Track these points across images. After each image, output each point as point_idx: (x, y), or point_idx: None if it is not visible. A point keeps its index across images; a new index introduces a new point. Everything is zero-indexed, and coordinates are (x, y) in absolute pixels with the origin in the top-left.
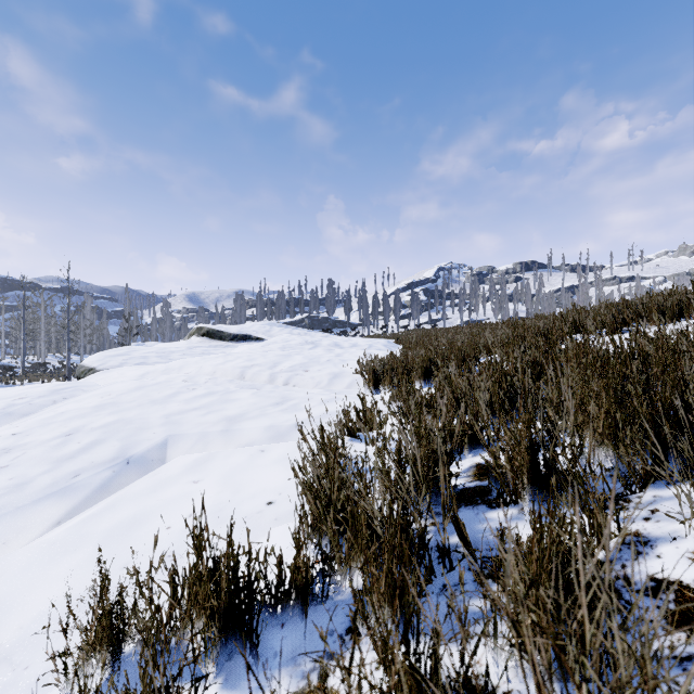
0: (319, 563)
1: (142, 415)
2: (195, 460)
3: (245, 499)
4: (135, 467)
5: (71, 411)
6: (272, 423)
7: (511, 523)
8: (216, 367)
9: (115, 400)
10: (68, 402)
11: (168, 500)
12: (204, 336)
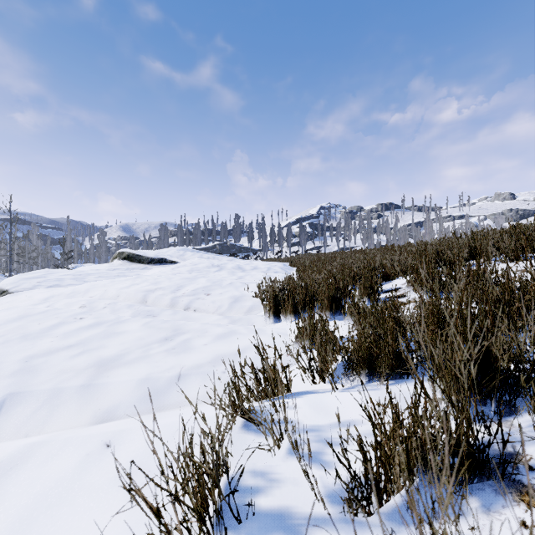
0: None
1: None
2: None
3: None
4: None
5: None
6: (149, 373)
7: None
8: (120, 290)
9: None
10: None
11: None
12: (125, 260)
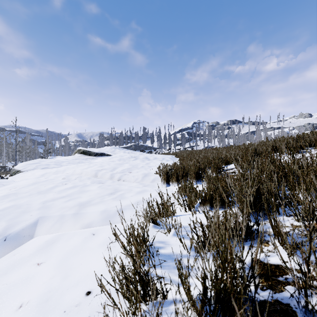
0: None
1: (29, 202)
2: (46, 241)
3: (70, 286)
4: (9, 243)
5: None
6: (106, 208)
7: None
8: (82, 170)
9: (17, 191)
10: None
11: (11, 285)
12: (81, 153)
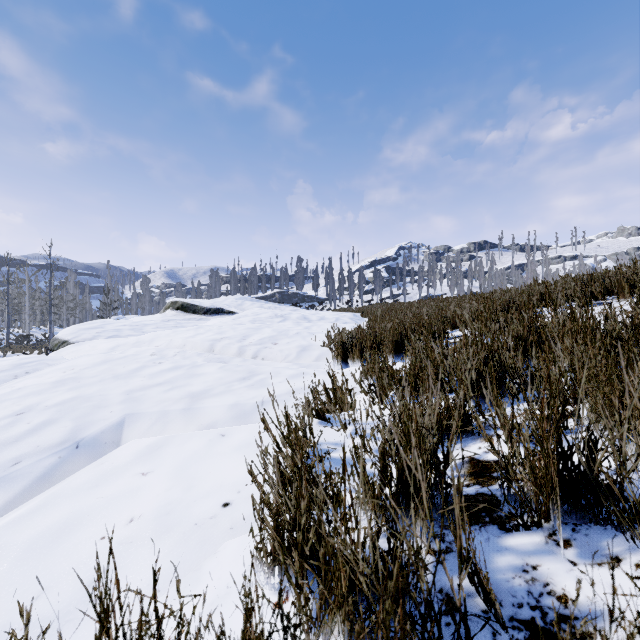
0: (278, 632)
1: (102, 392)
2: (148, 445)
3: (198, 498)
4: (84, 452)
5: (28, 387)
6: (237, 401)
7: (539, 559)
8: (186, 340)
9: (77, 375)
10: (28, 377)
11: (109, 498)
12: (178, 310)
